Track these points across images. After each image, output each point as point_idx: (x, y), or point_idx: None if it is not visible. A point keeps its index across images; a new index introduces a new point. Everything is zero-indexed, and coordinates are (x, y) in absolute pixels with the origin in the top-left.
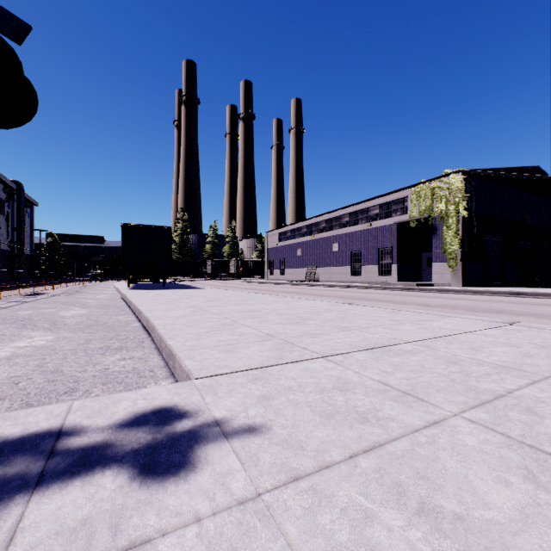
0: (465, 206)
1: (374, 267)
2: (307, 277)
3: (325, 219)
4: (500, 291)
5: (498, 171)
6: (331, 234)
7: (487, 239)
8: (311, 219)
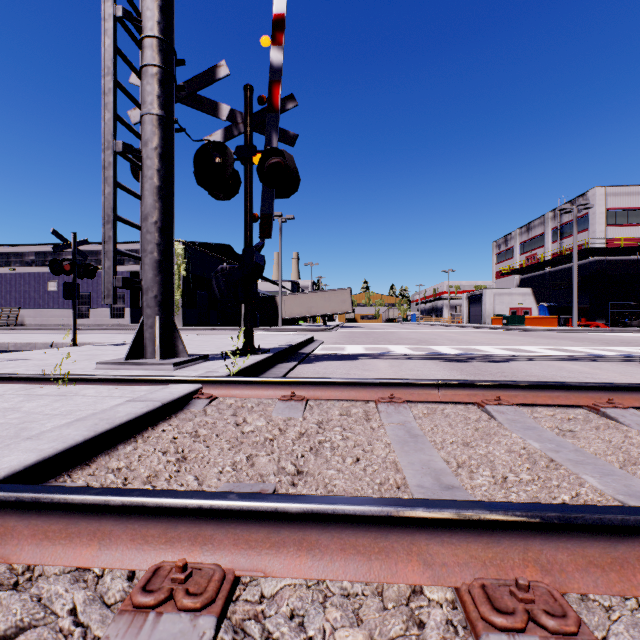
0: (185, 268)
1: (106, 310)
2: (2, 321)
3: (35, 251)
4: (204, 328)
5: (206, 245)
6: (45, 270)
7: (200, 293)
8: (9, 247)
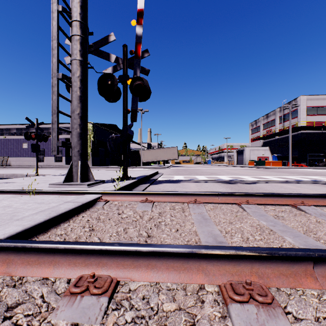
0: (93, 136)
1: (53, 158)
2: None
3: (16, 128)
4: (103, 167)
5: (104, 124)
6: (21, 137)
7: (100, 149)
8: (3, 125)
